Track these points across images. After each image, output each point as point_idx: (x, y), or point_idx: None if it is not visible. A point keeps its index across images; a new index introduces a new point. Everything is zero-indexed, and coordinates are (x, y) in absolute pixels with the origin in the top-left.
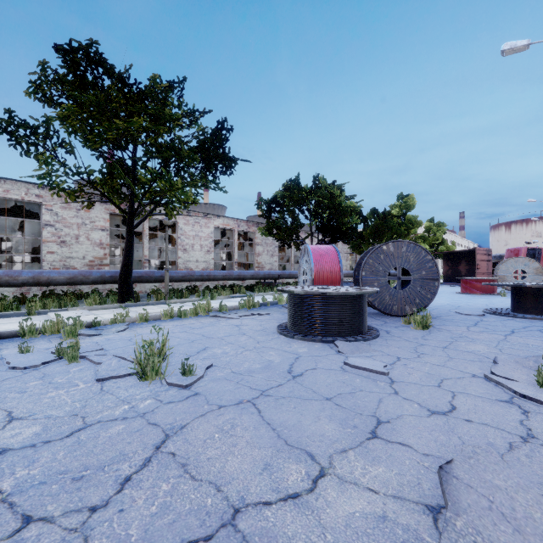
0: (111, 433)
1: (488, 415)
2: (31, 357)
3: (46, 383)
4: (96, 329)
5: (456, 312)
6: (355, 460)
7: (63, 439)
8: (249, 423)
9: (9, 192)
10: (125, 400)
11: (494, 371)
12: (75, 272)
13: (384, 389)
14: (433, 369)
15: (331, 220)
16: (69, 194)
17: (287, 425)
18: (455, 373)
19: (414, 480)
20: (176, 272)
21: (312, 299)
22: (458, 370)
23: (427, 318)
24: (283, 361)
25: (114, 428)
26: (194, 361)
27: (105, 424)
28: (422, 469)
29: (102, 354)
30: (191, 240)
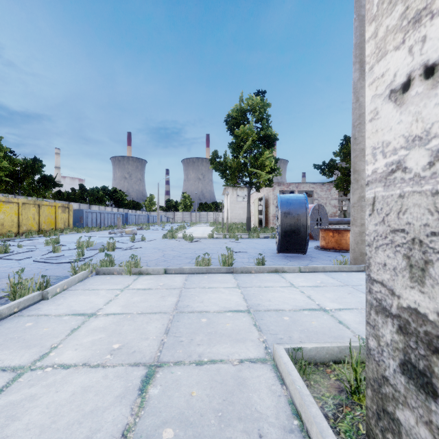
0: None
1: None
2: None
3: None
4: None
5: None
6: None
7: None
8: None
9: (304, 187)
10: None
11: None
12: (338, 219)
13: None
14: None
15: None
16: (341, 188)
17: None
18: None
19: None
20: None
21: None
22: None
23: None
24: None
25: None
26: None
27: None
28: None
29: None
30: None
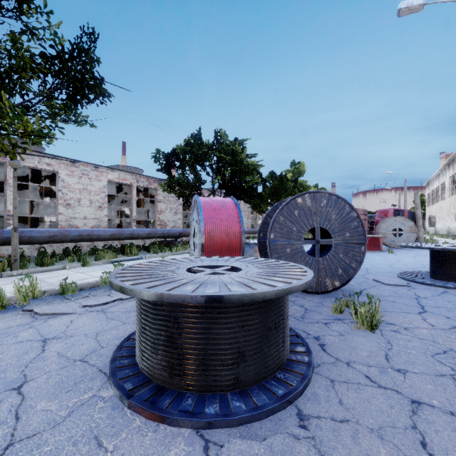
0: None
1: None
2: None
3: None
4: None
5: (374, 280)
6: None
7: None
8: None
9: None
10: None
11: None
12: None
13: None
14: None
15: (233, 178)
16: None
17: None
18: None
19: None
20: (41, 232)
21: (174, 304)
22: None
23: (375, 310)
24: None
25: None
26: None
27: None
28: None
29: None
30: (77, 194)
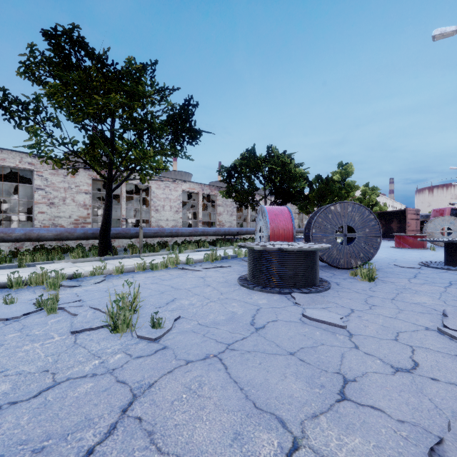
0: (79, 393)
1: (452, 373)
2: (14, 308)
3: (23, 336)
4: (77, 281)
5: (394, 265)
6: (329, 428)
7: (30, 399)
8: (216, 382)
9: (5, 160)
10: (96, 355)
11: (446, 324)
12: (62, 230)
13: (345, 343)
14: (386, 321)
15: (282, 184)
16: (55, 162)
17: (254, 384)
18: (408, 326)
19: (395, 455)
20: (149, 229)
21: (270, 254)
22: (411, 322)
23: (372, 271)
24: (246, 313)
25: (82, 386)
26: (163, 313)
27: (74, 382)
28: (400, 440)
29: (79, 305)
30: (162, 202)
